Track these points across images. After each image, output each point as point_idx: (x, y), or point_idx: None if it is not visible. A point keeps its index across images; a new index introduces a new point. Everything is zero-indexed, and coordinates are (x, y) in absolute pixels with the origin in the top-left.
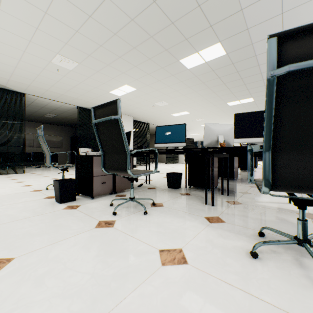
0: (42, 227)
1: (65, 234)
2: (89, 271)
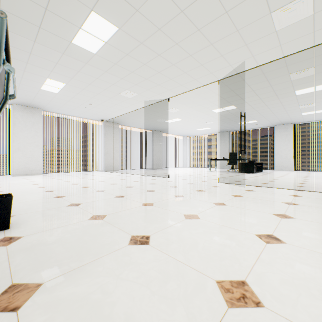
0: (40, 204)
1: (30, 202)
2: (31, 196)
